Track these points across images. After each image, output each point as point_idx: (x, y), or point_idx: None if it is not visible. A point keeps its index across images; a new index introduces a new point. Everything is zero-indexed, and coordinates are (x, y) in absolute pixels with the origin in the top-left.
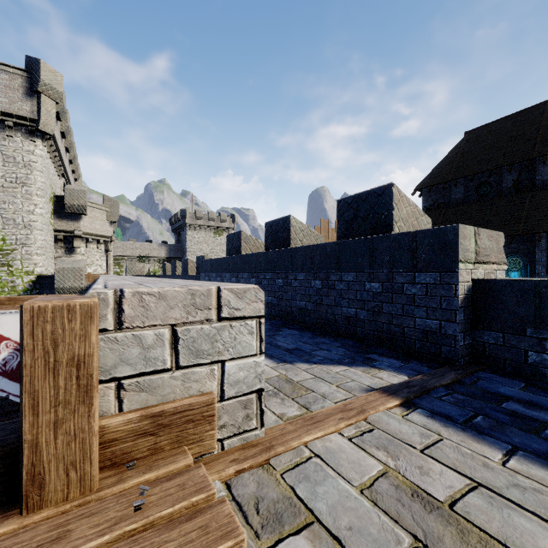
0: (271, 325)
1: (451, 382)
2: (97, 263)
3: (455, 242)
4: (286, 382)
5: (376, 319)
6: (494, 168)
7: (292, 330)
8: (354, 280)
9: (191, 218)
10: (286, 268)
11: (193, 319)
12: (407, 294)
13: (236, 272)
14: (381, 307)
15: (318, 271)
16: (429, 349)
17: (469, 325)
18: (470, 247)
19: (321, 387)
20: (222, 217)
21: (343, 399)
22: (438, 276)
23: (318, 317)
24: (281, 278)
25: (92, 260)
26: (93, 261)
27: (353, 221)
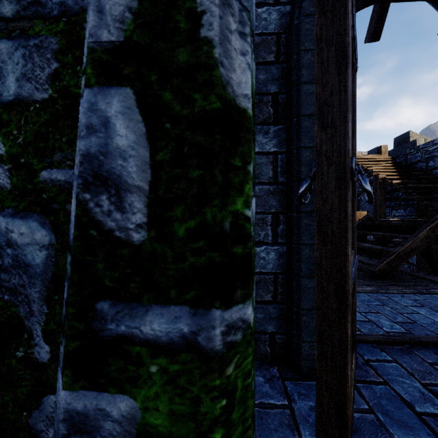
0: None
1: None
2: None
3: (416, 143)
4: None
5: None
6: None
7: None
8: None
9: None
10: None
11: (358, 155)
12: None
13: None
14: None
15: None
16: None
17: None
18: (422, 143)
19: None
20: None
21: None
22: None
23: None
24: None
25: None
26: None
27: (398, 144)
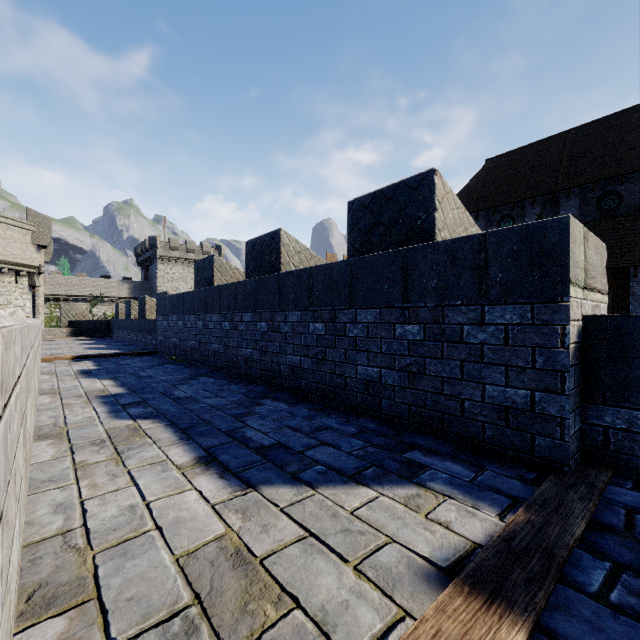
0: (248, 394)
1: (586, 524)
2: (16, 303)
3: (563, 248)
4: (237, 556)
5: (414, 386)
6: (517, 200)
7: (279, 401)
8: (376, 321)
9: (163, 248)
10: (272, 304)
11: None
12: (469, 342)
13: (203, 313)
14: (423, 366)
15: (319, 308)
16: (510, 440)
17: (579, 397)
18: (580, 260)
19: (318, 577)
20: (204, 248)
21: (376, 630)
22: (529, 310)
23: (320, 380)
24: (264, 320)
25: (8, 299)
26: (10, 300)
27: (372, 231)
